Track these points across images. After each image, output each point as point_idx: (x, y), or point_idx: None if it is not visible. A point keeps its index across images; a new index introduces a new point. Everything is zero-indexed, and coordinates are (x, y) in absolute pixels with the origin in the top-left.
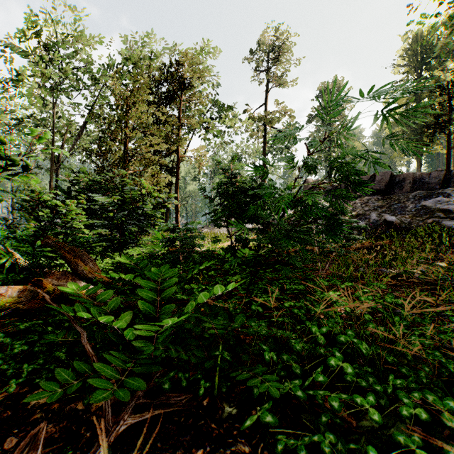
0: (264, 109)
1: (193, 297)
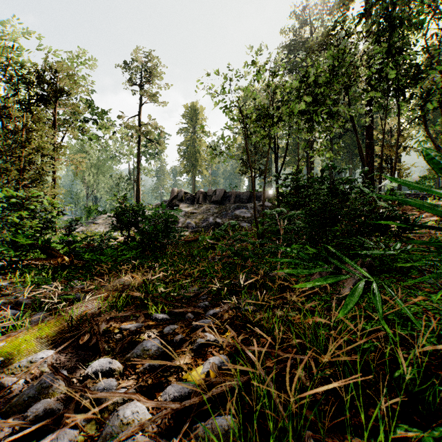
0: (139, 120)
1: None
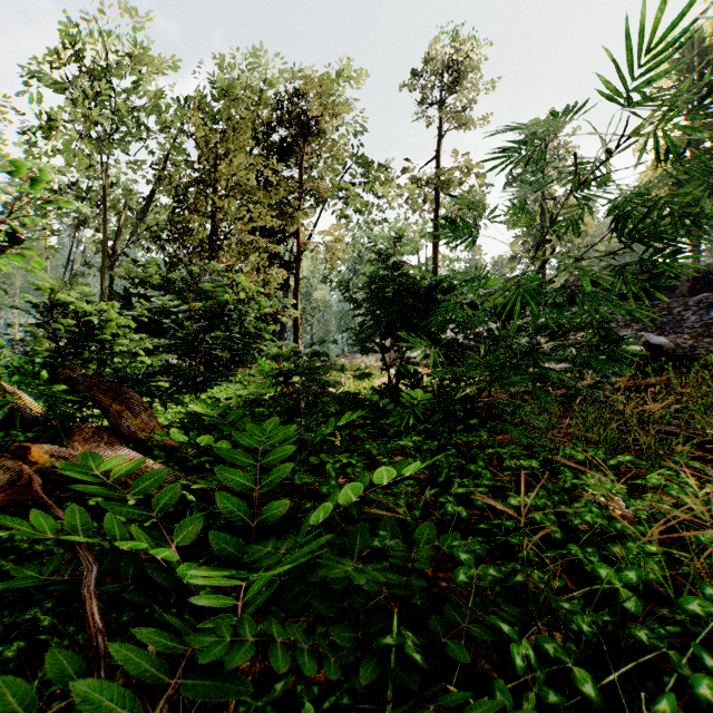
0: (436, 166)
1: (325, 481)
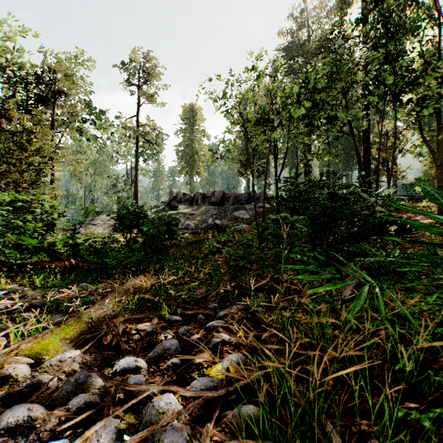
0: (137, 121)
1: None
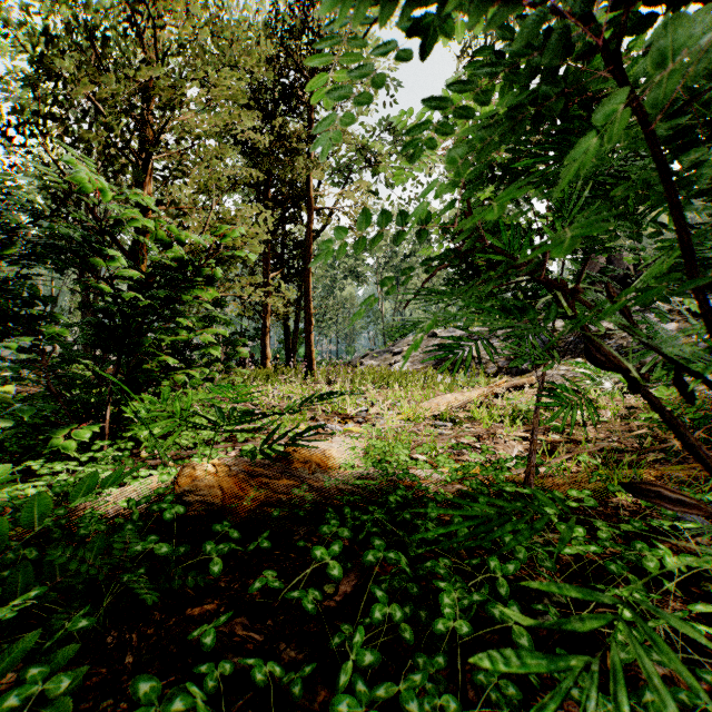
0: None
1: None
